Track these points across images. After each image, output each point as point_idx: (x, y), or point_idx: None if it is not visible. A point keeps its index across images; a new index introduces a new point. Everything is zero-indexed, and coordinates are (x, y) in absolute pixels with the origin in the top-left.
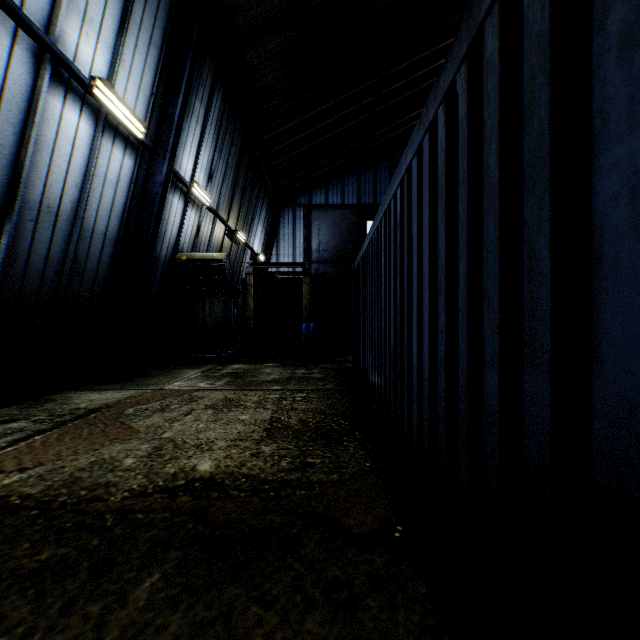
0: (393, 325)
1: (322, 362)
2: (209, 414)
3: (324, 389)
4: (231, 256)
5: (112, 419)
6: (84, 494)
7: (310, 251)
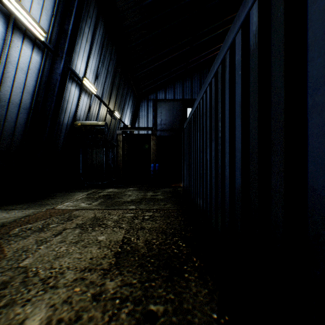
0: (240, 164)
1: (163, 187)
2: (75, 234)
3: (165, 208)
4: (111, 126)
5: None
6: None
7: (156, 124)
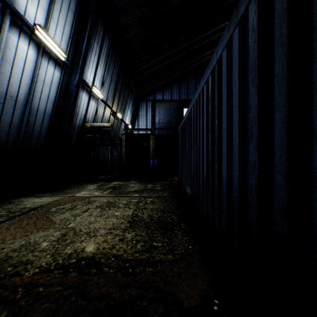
0: (205, 161)
1: (161, 180)
2: (97, 211)
3: (162, 196)
4: (114, 125)
5: (42, 214)
6: (9, 270)
7: (154, 123)
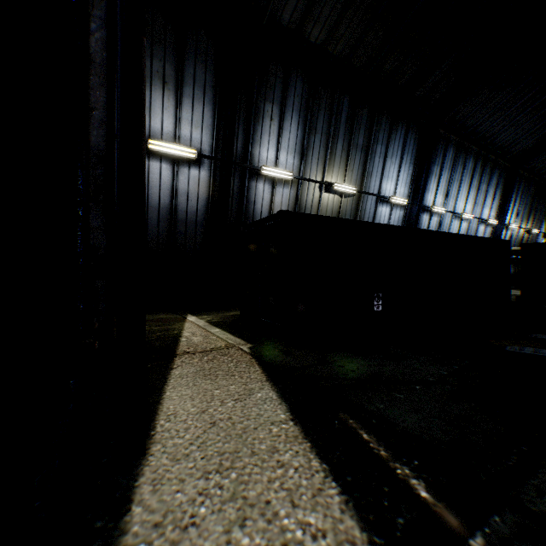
0: None
1: None
2: None
3: None
4: (527, 241)
5: None
6: None
7: None
